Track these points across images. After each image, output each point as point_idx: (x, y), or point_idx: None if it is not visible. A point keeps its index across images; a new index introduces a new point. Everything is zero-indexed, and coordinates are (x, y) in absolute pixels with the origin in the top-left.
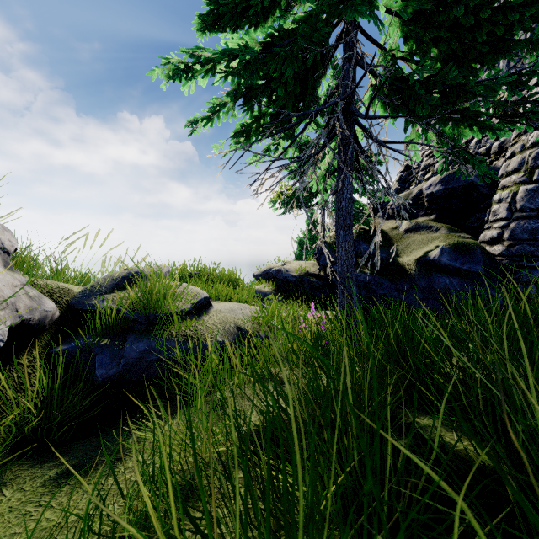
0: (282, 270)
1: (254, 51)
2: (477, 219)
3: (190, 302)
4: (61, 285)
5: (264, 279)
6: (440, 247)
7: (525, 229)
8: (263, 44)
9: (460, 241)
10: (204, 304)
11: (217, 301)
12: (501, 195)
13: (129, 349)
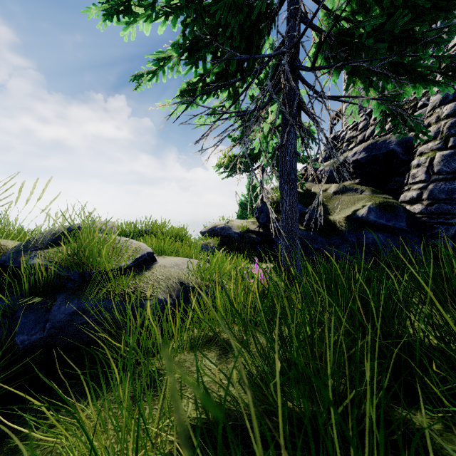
0: (226, 228)
1: None
2: (397, 182)
3: (132, 258)
4: None
5: (210, 235)
6: (368, 206)
7: (442, 190)
8: None
9: (385, 200)
10: (147, 259)
11: (163, 256)
12: (419, 161)
13: (56, 311)
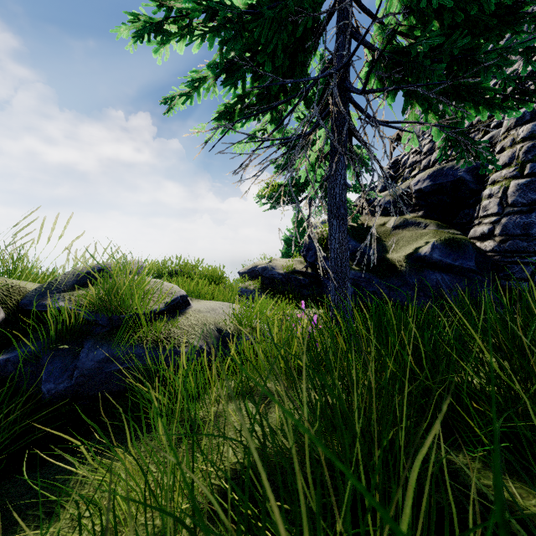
0: (268, 268)
1: (236, 8)
2: (466, 215)
3: (164, 301)
4: (10, 281)
5: (250, 277)
6: (432, 242)
7: (517, 224)
8: (247, 5)
9: (451, 236)
10: (180, 303)
11: (197, 300)
12: (491, 190)
13: (84, 358)
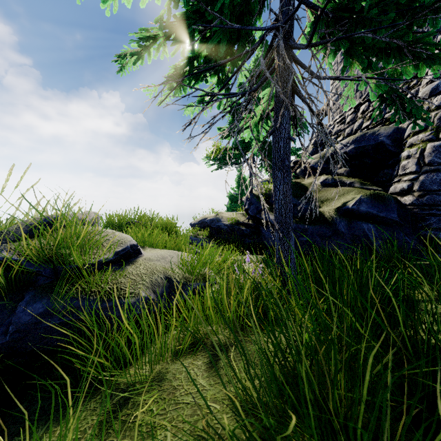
0: (215, 220)
1: None
2: (386, 174)
3: (113, 251)
4: None
5: (200, 227)
6: (359, 197)
7: (433, 181)
8: None
9: (375, 192)
10: (130, 252)
11: (150, 249)
12: (409, 152)
13: (21, 312)
